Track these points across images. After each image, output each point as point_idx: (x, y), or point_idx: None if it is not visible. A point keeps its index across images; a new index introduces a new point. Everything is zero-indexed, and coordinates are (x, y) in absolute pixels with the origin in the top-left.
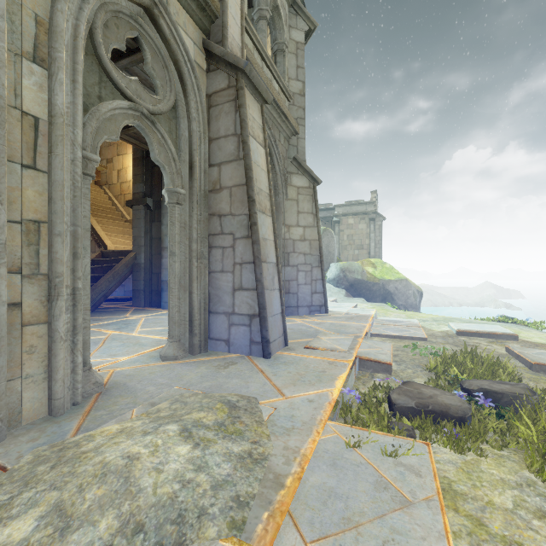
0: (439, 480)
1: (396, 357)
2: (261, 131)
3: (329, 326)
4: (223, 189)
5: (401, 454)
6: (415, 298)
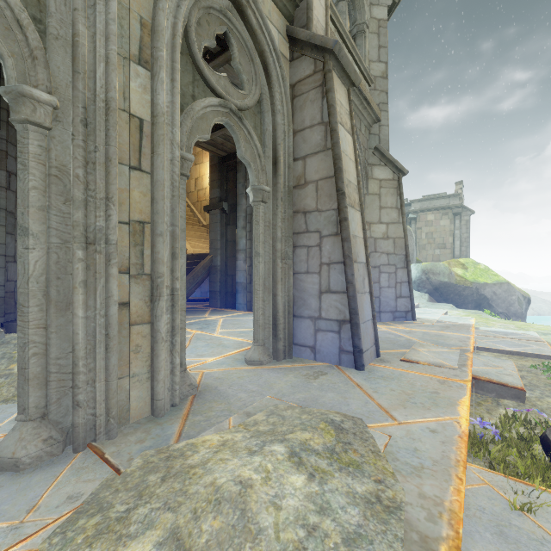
0: None
1: (522, 379)
2: (348, 118)
3: (422, 335)
4: (309, 184)
5: None
6: (521, 305)
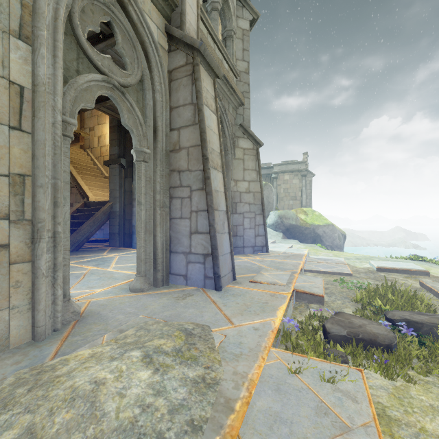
0: (374, 406)
1: (326, 289)
2: (213, 101)
3: (270, 263)
4: (182, 149)
5: (338, 380)
6: (340, 240)
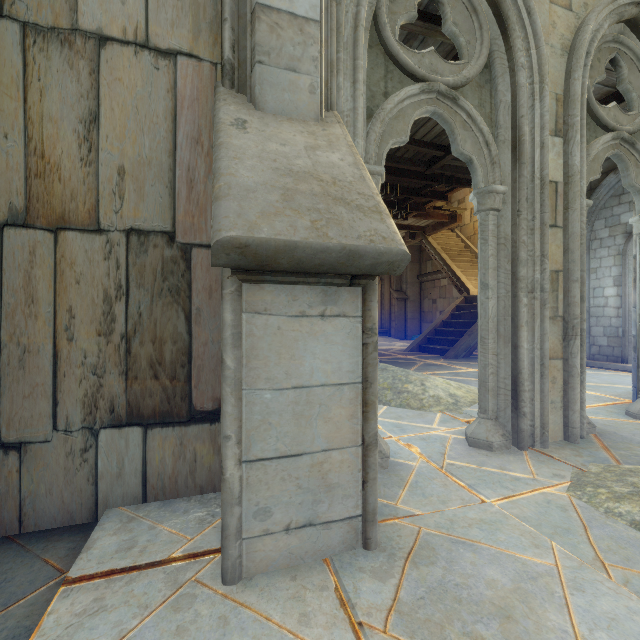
0: None
1: None
2: None
3: None
4: None
5: None
6: None
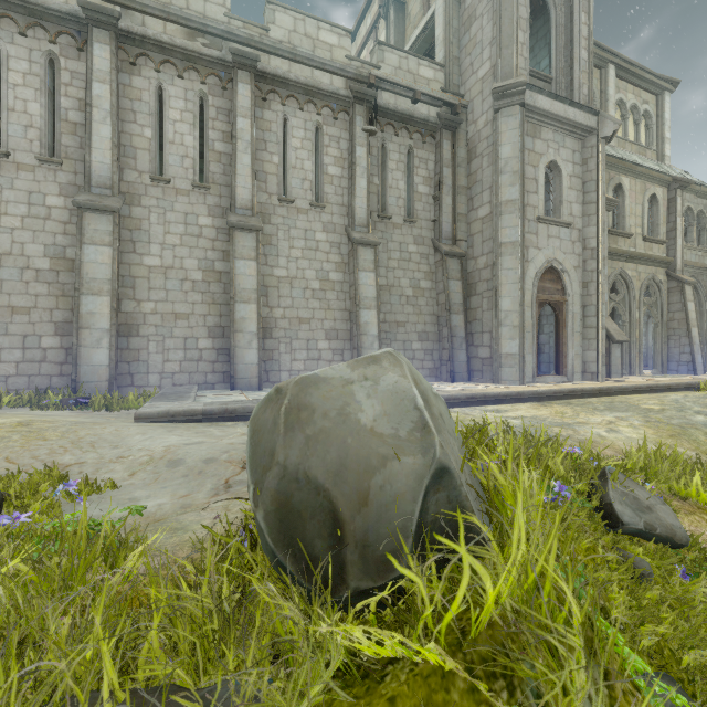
0: None
1: None
2: (692, 296)
3: None
4: (675, 320)
5: None
6: None
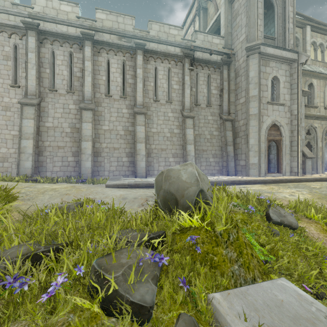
0: None
1: None
2: None
3: None
4: None
5: None
6: None
